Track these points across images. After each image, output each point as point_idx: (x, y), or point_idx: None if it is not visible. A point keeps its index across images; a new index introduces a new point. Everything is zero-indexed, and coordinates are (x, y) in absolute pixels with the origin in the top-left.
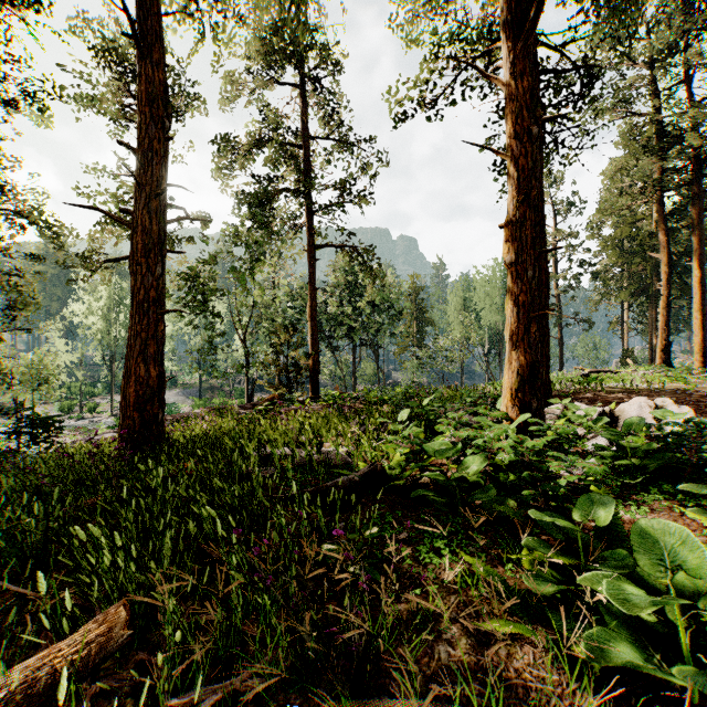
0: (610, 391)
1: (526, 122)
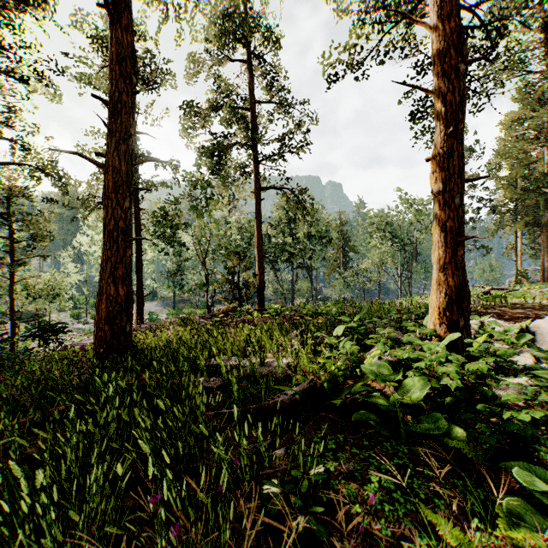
0: (513, 307)
1: (454, 60)
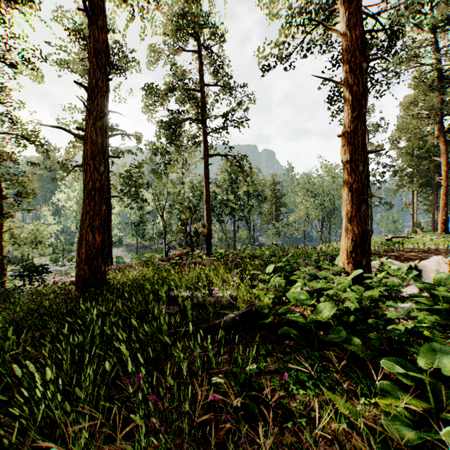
0: (408, 251)
1: (358, 59)
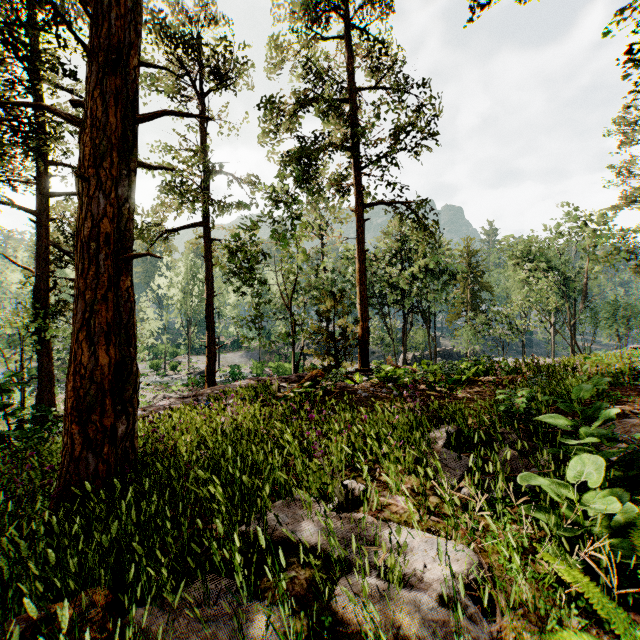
0: None
1: None
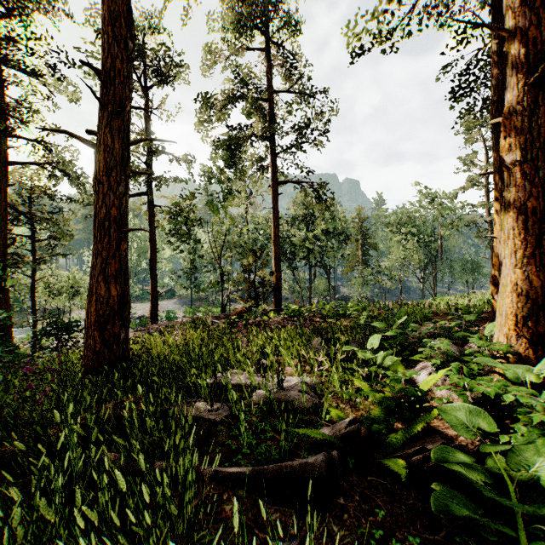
0: None
1: None
